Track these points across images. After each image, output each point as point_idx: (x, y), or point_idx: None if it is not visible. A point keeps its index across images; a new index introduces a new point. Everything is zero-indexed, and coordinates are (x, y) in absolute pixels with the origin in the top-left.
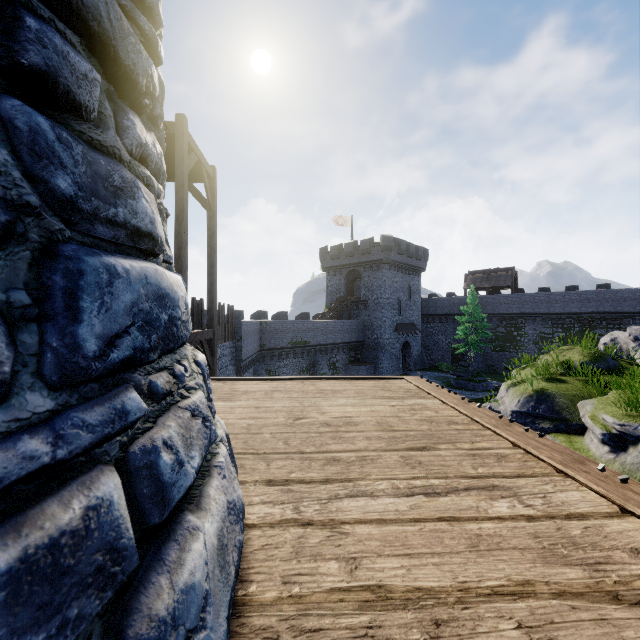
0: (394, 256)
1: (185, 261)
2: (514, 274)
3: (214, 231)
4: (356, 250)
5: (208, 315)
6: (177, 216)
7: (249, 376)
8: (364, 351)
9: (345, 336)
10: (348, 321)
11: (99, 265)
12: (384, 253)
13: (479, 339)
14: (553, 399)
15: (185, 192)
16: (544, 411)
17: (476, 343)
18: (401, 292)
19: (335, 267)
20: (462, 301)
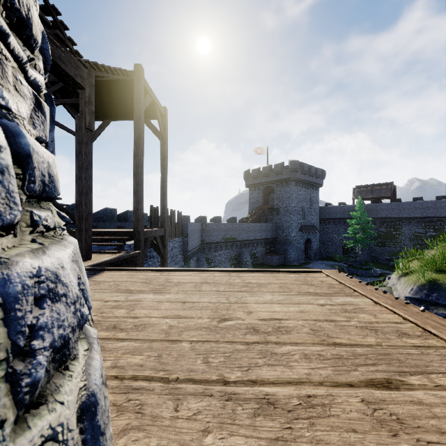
0: (299, 175)
1: (141, 176)
2: (393, 187)
3: (165, 155)
4: (270, 172)
5: (161, 218)
6: (135, 142)
7: (193, 262)
8: (276, 245)
9: (262, 234)
10: (265, 223)
11: None
12: (291, 173)
13: (365, 237)
14: (445, 288)
15: (141, 123)
16: (437, 298)
17: (363, 240)
18: (304, 202)
19: (255, 184)
20: (351, 208)
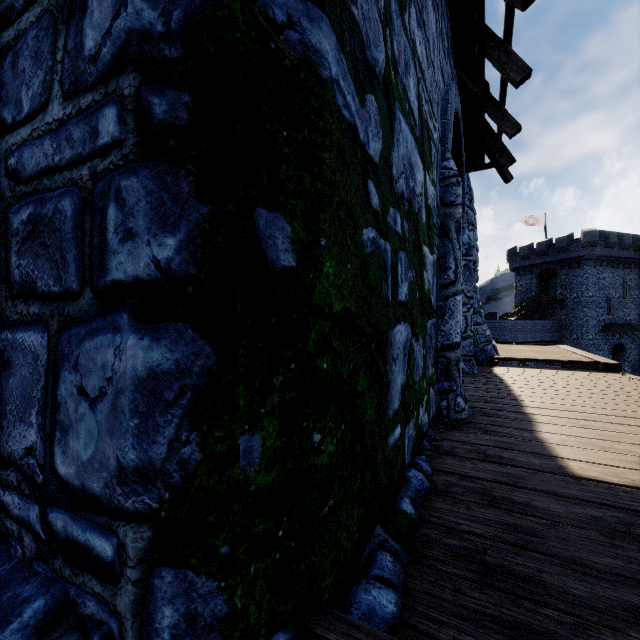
0: (600, 251)
1: None
2: None
3: None
4: (550, 248)
5: None
6: None
7: None
8: None
9: (536, 335)
10: (540, 321)
11: (481, 312)
12: (586, 249)
13: None
14: None
15: None
16: None
17: None
18: (611, 289)
19: (525, 267)
20: None
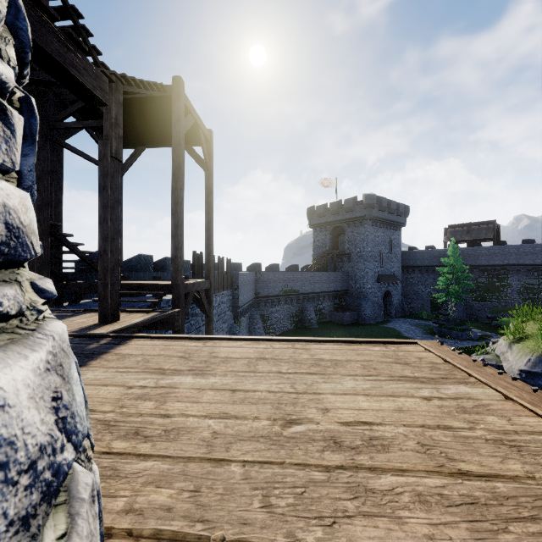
0: (376, 213)
1: (181, 216)
2: (496, 227)
3: (211, 189)
4: (340, 208)
5: (206, 267)
6: (174, 173)
7: (245, 320)
8: (348, 299)
9: (330, 285)
10: (333, 272)
11: None
12: (367, 210)
13: (459, 289)
14: None
15: (181, 150)
16: None
17: (457, 293)
18: (382, 245)
19: (321, 224)
20: (442, 253)
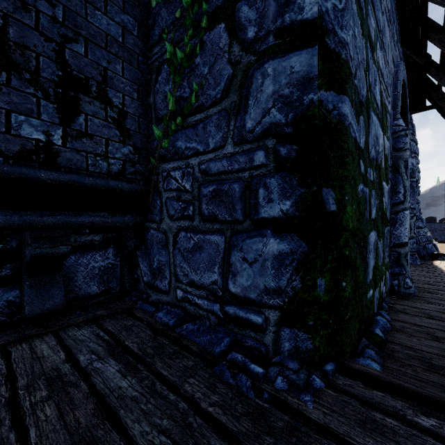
0: None
1: None
2: None
3: None
4: None
5: None
6: None
7: None
8: None
9: None
10: None
11: (422, 218)
12: None
13: None
14: None
15: None
16: None
17: None
18: None
19: None
20: None
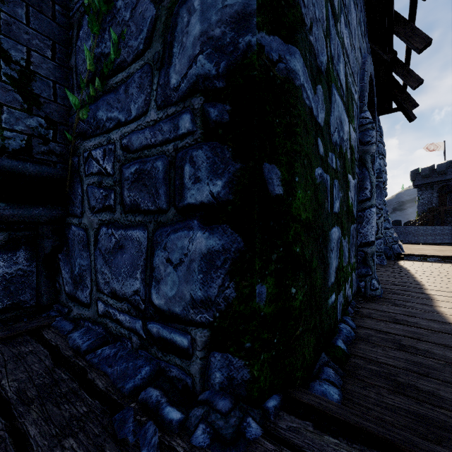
0: None
1: None
2: None
3: None
4: (449, 168)
5: None
6: None
7: None
8: None
9: (436, 238)
10: (439, 226)
11: (389, 219)
12: None
13: None
14: None
15: None
16: None
17: None
18: None
19: (426, 184)
20: None
